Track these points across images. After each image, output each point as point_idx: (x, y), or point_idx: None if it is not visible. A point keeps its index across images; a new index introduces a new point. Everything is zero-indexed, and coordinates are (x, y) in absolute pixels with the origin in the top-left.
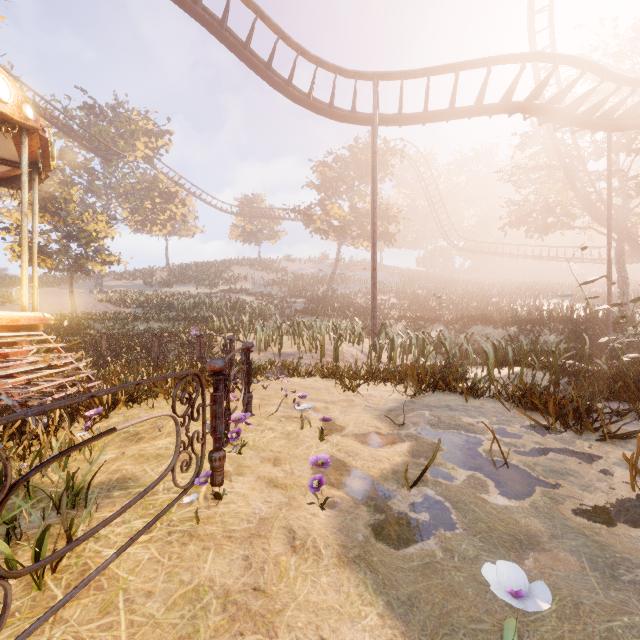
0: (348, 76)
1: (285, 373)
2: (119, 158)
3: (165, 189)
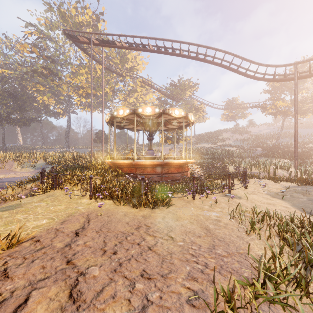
0: (281, 66)
1: (254, 177)
2: (181, 100)
3: (196, 107)
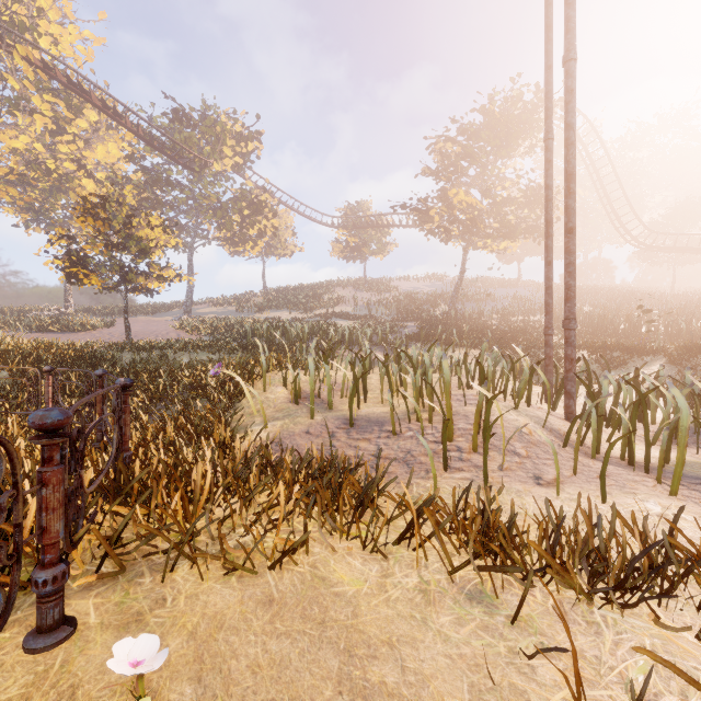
0: None
1: (327, 513)
2: (203, 166)
3: (254, 199)
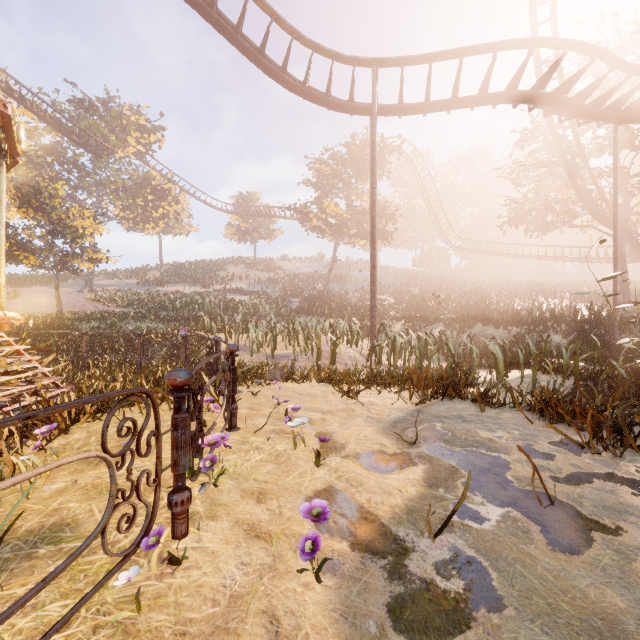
0: (346, 62)
1: (278, 377)
2: (110, 153)
3: (158, 186)
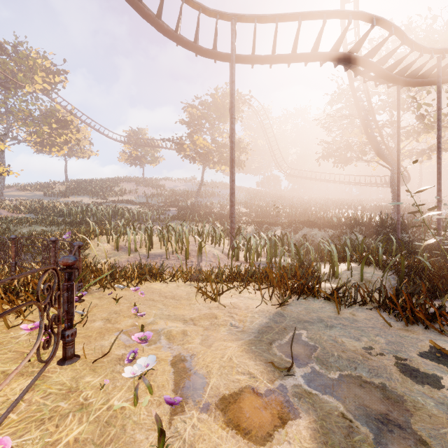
0: (210, 14)
1: (147, 277)
2: (17, 87)
3: (61, 117)
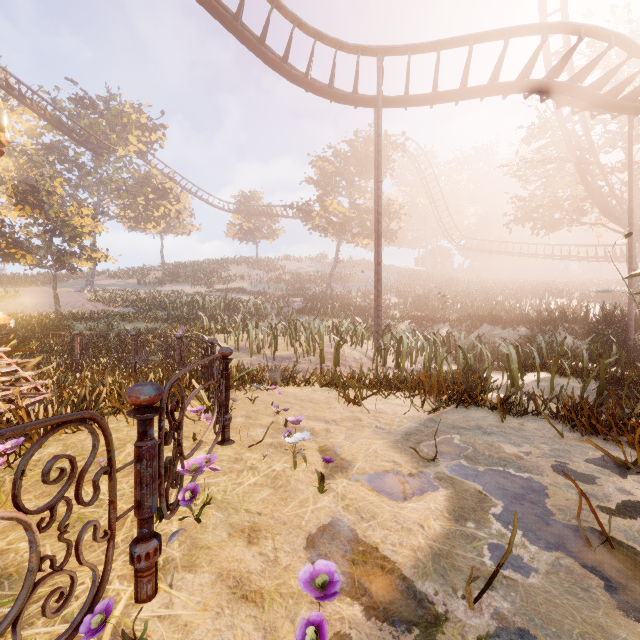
0: (350, 51)
1: (278, 381)
2: (110, 152)
3: (159, 185)
